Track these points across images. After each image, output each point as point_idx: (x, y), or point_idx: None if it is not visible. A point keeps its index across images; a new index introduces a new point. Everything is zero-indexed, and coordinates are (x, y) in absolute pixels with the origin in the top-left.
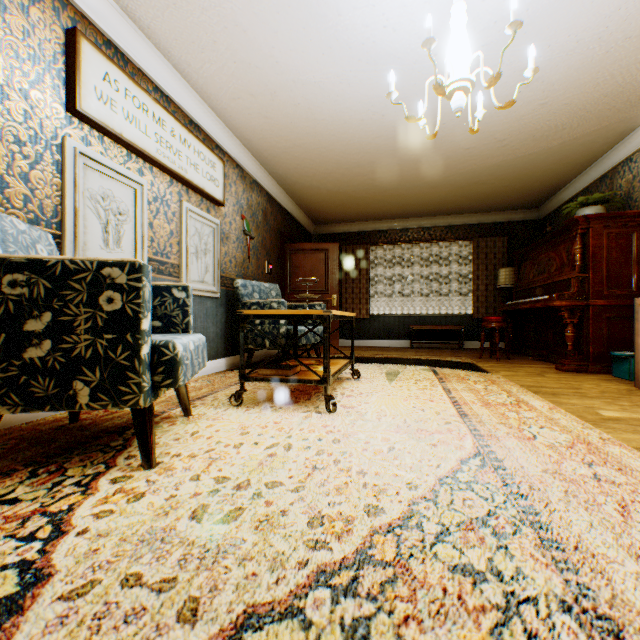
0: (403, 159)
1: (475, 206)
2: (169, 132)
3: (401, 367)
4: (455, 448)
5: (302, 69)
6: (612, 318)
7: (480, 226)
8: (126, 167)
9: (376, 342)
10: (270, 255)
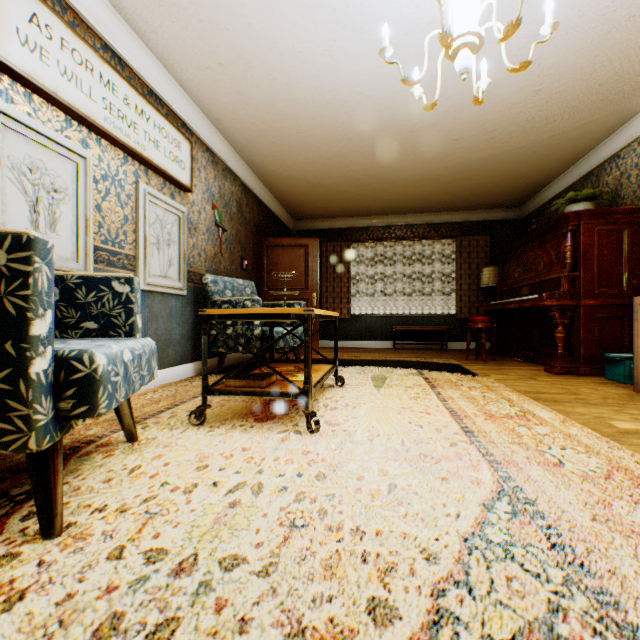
0: (388, 149)
1: (459, 203)
2: (122, 99)
3: (387, 371)
4: (471, 483)
5: (279, 34)
6: (603, 318)
7: (463, 224)
8: (64, 135)
9: (358, 343)
10: (245, 250)
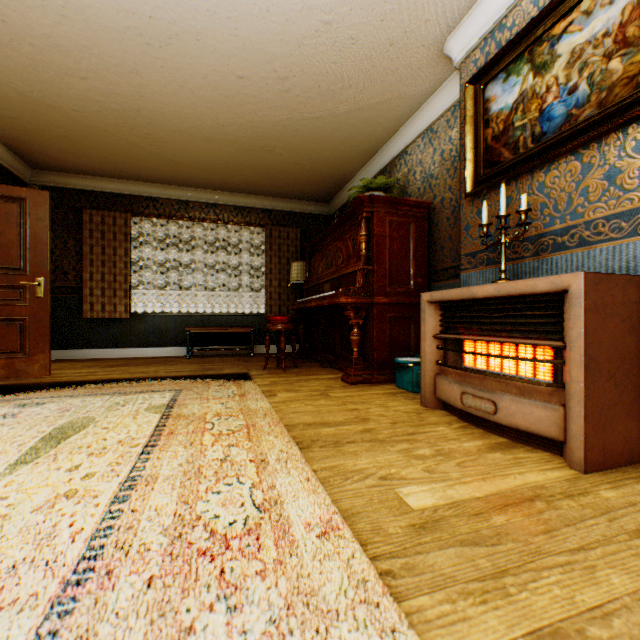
0: (144, 62)
1: (267, 186)
2: None
3: (125, 402)
4: None
5: None
6: (395, 318)
7: (274, 213)
8: None
9: (143, 351)
10: None
